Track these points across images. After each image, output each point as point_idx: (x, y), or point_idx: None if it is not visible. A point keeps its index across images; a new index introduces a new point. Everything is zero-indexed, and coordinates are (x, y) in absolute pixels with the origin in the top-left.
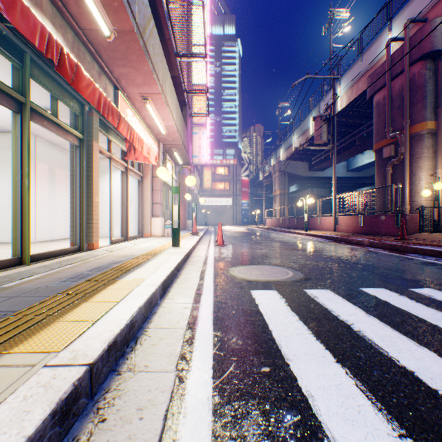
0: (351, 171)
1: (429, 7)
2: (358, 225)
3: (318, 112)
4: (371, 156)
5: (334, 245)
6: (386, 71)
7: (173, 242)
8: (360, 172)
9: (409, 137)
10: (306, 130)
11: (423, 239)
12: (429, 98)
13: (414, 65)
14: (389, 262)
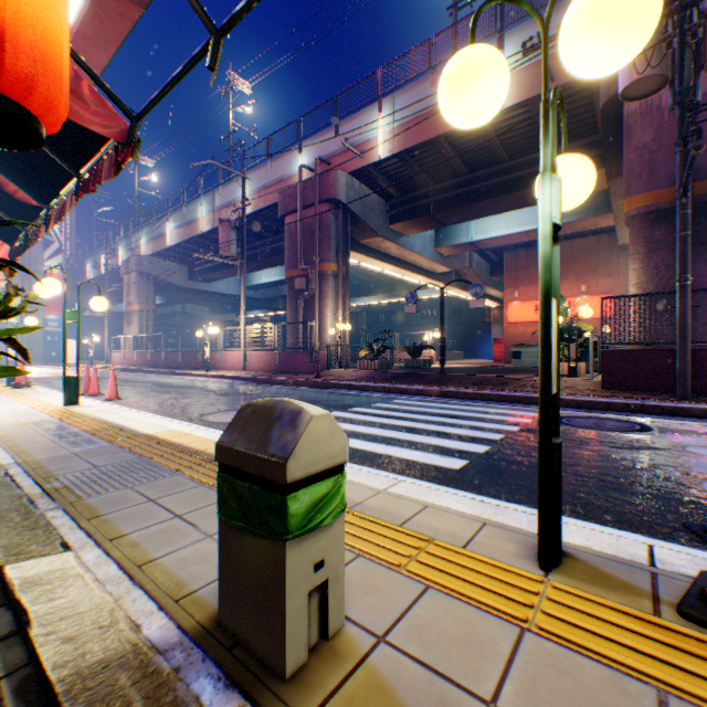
0: (247, 289)
1: (334, 155)
2: (274, 362)
3: (213, 204)
4: (271, 275)
5: (263, 387)
6: (312, 217)
7: (67, 399)
8: (258, 292)
9: (319, 274)
10: (194, 221)
11: (333, 375)
12: (334, 242)
13: (323, 204)
14: (324, 396)
